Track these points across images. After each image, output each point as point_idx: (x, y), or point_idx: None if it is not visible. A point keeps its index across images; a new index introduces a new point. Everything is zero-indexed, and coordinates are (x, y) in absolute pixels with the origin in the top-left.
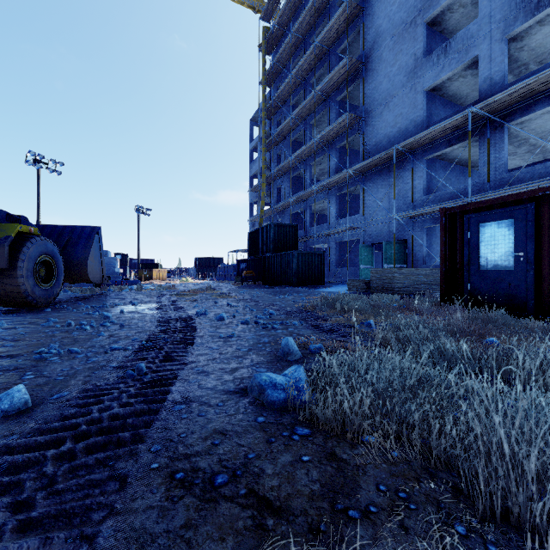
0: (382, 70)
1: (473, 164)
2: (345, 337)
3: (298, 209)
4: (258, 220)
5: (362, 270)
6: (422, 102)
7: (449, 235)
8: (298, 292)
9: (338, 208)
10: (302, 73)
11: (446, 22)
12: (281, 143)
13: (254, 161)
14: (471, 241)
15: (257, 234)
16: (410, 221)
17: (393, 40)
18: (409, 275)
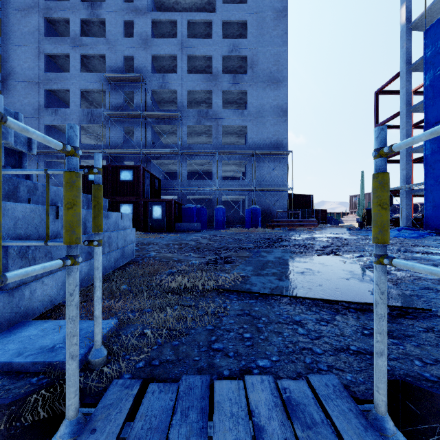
0: (17, 95)
1: None
2: None
3: None
4: None
5: None
6: (43, 130)
7: None
8: None
9: None
10: None
11: (58, 93)
12: None
13: None
14: None
15: None
16: None
17: (25, 84)
18: None
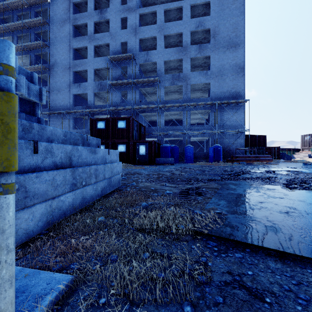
0: (58, 77)
1: None
2: None
3: None
4: None
5: None
6: (72, 98)
7: None
8: None
9: None
10: None
11: (81, 73)
12: None
13: None
14: None
15: None
16: None
17: (62, 69)
18: None
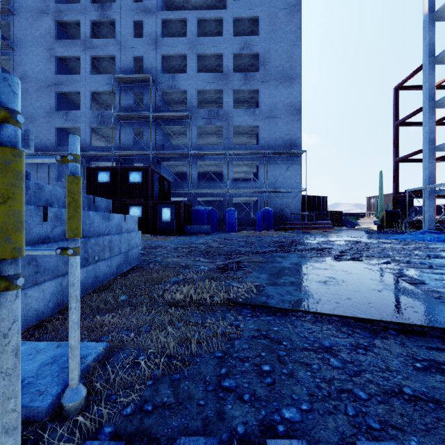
0: (29, 99)
1: None
2: None
3: None
4: None
5: None
6: (55, 133)
7: None
8: None
9: None
10: None
11: (68, 96)
12: None
13: None
14: None
15: None
16: None
17: (36, 87)
18: None
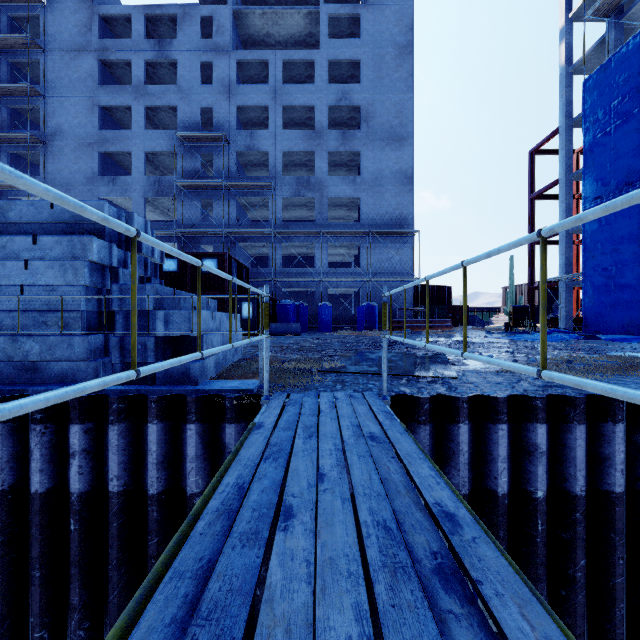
0: (65, 160)
1: None
2: None
3: None
4: None
5: None
6: None
7: None
8: None
9: None
10: None
11: (115, 156)
12: None
13: None
14: None
15: None
16: None
17: (74, 145)
18: None
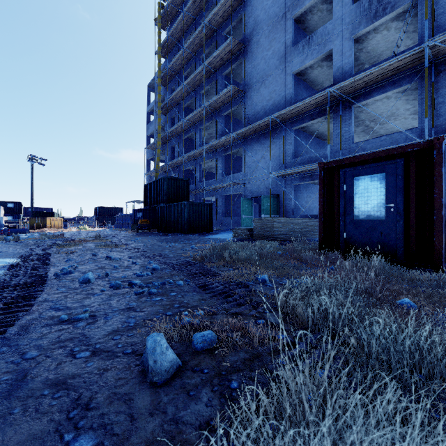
0: (260, 53)
1: (326, 137)
2: (241, 305)
3: (190, 166)
4: (154, 174)
5: (243, 219)
6: (291, 82)
7: (326, 188)
8: (189, 239)
9: (223, 166)
10: (193, 48)
11: (308, 22)
12: (175, 108)
13: (151, 123)
14: (346, 193)
15: (152, 186)
16: (282, 179)
17: (268, 29)
18: (285, 224)
